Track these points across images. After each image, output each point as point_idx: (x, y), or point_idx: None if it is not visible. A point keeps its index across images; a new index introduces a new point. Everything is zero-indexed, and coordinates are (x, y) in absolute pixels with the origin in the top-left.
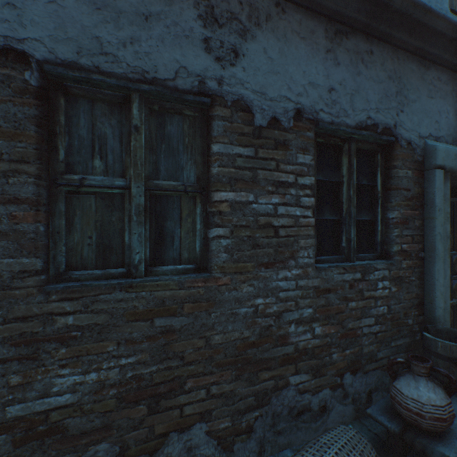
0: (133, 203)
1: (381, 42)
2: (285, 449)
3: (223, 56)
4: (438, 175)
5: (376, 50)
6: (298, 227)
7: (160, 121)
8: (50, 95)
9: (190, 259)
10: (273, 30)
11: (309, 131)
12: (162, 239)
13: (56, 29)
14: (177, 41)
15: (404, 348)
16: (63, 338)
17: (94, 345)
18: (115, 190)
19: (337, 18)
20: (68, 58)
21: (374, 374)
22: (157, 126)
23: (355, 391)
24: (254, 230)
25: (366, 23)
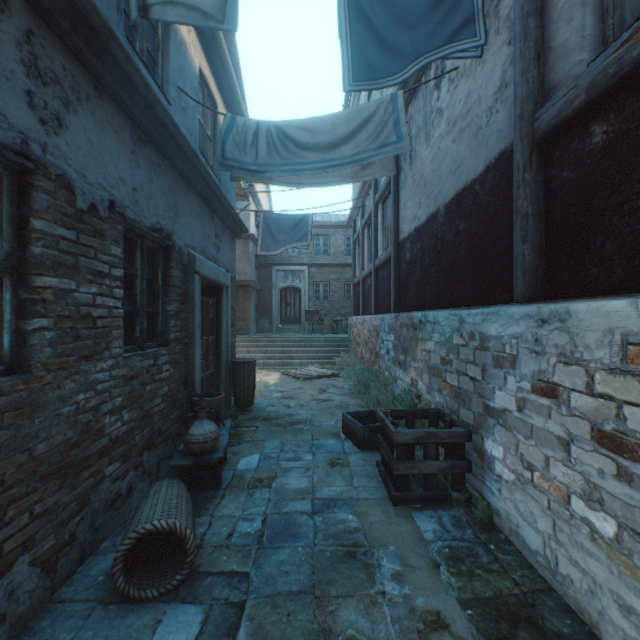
0: None
1: (166, 159)
2: (103, 544)
3: (48, 120)
4: (197, 278)
5: (163, 165)
6: (113, 318)
7: None
8: None
9: None
10: (93, 112)
11: (120, 225)
12: None
13: None
14: None
15: (178, 419)
16: None
17: None
18: None
19: (141, 126)
20: None
21: (162, 446)
22: None
23: (151, 465)
24: (77, 321)
25: (160, 142)
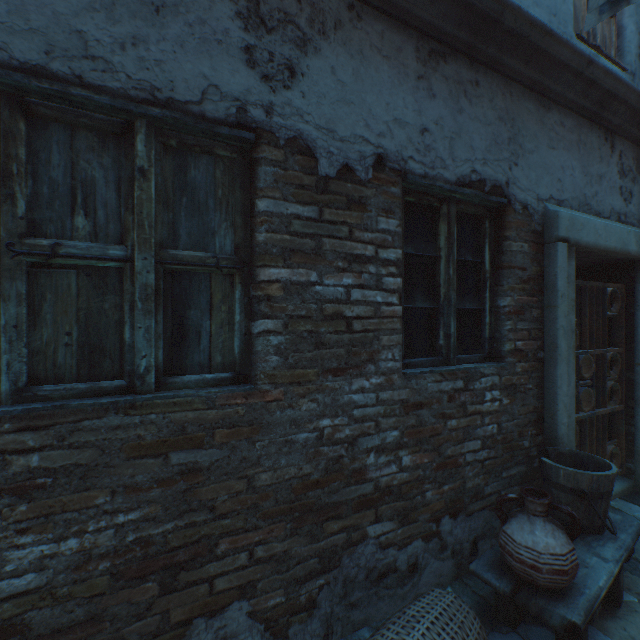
0: (137, 283)
1: (490, 70)
2: (362, 628)
3: (274, 74)
4: (561, 250)
5: (483, 80)
6: (380, 318)
7: (179, 162)
8: (1, 115)
9: (225, 365)
10: (345, 42)
11: (394, 186)
12: (183, 336)
13: (11, 14)
14: (205, 47)
15: (519, 479)
16: (23, 489)
17: (74, 496)
18: (108, 263)
19: (432, 33)
20: (30, 60)
21: (481, 516)
22: (175, 170)
23: (456, 541)
24: (318, 323)
25: (470, 43)
